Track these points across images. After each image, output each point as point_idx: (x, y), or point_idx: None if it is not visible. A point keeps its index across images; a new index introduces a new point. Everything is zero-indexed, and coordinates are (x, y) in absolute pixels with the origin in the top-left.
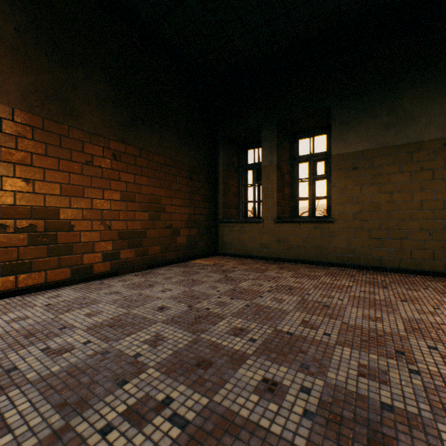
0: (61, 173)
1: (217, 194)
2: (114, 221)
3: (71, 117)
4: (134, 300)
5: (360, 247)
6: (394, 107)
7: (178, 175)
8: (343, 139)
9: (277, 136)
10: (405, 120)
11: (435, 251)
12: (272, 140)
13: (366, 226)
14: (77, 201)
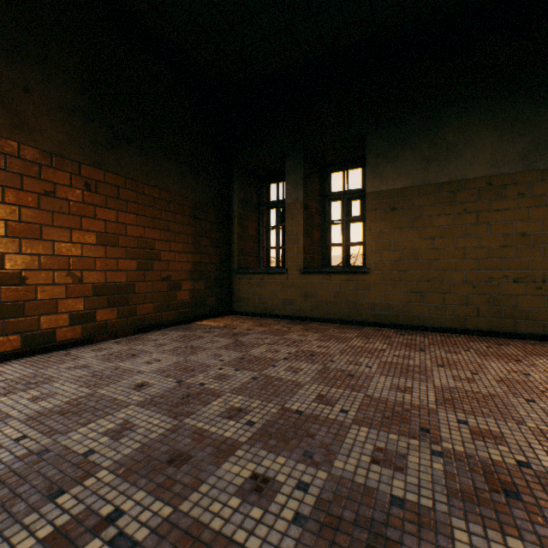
0: (7, 207)
1: (231, 237)
2: (87, 271)
3: (22, 131)
4: (106, 375)
5: (399, 302)
6: (436, 138)
7: (178, 213)
8: (379, 174)
9: (303, 168)
10: (447, 154)
11: (479, 306)
12: (298, 172)
13: (405, 278)
14: (31, 245)
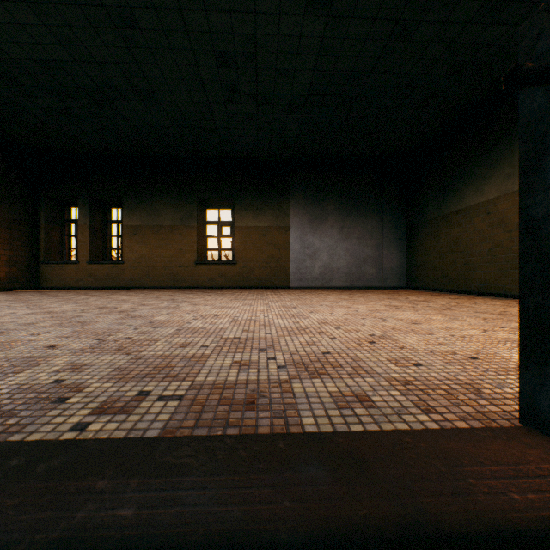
0: None
1: (39, 241)
2: None
3: None
4: None
5: (138, 277)
6: (153, 206)
7: None
8: (129, 217)
9: (90, 207)
10: (157, 214)
11: (168, 277)
12: (87, 208)
13: (140, 266)
14: None
